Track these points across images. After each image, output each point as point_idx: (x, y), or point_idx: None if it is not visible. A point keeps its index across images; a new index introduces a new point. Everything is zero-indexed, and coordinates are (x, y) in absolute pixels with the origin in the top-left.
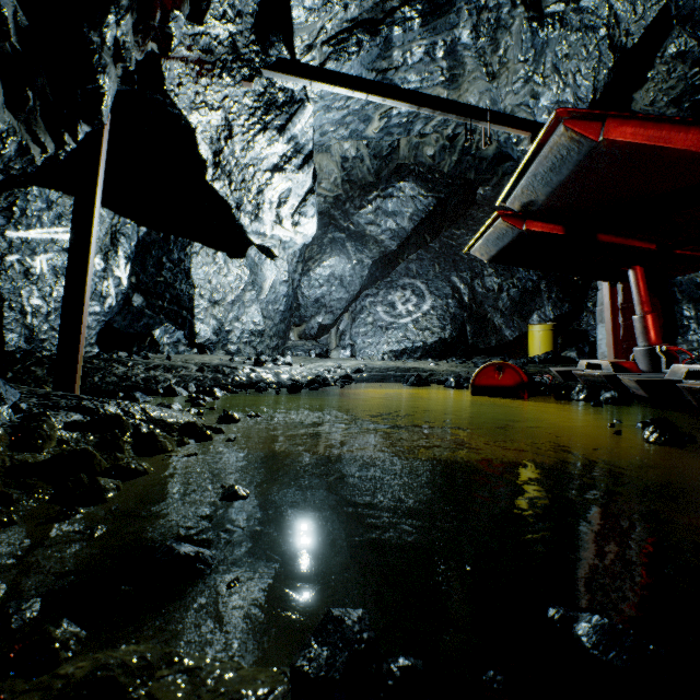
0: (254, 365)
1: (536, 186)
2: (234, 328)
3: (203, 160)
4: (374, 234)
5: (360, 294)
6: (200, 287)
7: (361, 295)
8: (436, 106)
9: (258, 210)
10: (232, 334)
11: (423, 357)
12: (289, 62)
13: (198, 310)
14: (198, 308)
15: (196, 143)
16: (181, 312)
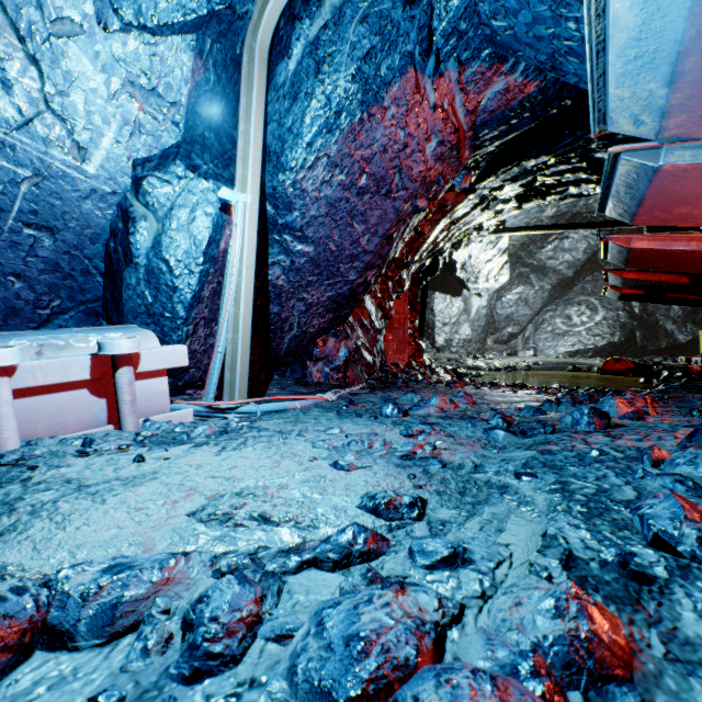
0: (473, 359)
1: (614, 281)
2: (454, 338)
3: (456, 268)
4: (553, 266)
5: (541, 310)
6: (438, 316)
7: (542, 311)
8: (577, 228)
9: (476, 279)
10: (453, 341)
11: (594, 356)
12: (498, 229)
13: (436, 329)
14: (436, 328)
15: (455, 265)
16: (428, 330)
